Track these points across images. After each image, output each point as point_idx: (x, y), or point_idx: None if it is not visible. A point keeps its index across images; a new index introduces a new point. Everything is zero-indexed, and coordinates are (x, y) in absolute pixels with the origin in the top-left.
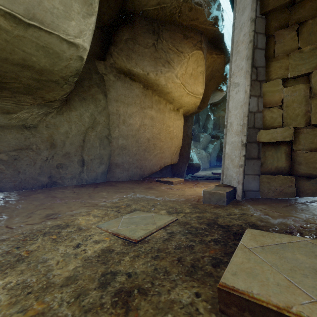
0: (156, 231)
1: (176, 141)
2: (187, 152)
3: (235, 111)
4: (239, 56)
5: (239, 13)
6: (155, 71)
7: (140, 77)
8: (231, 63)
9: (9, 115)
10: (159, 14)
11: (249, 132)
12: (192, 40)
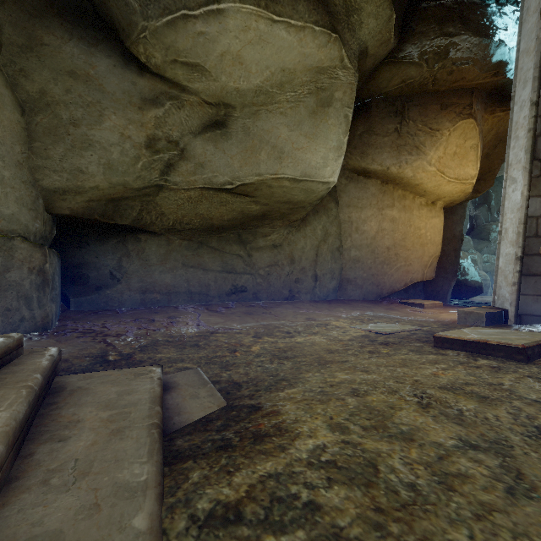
0: (401, 332)
1: (431, 249)
2: (453, 262)
3: (511, 215)
4: (518, 143)
5: (520, 85)
6: (398, 163)
7: (378, 173)
8: (508, 150)
9: (265, 238)
10: (403, 90)
11: (528, 242)
12: (456, 108)
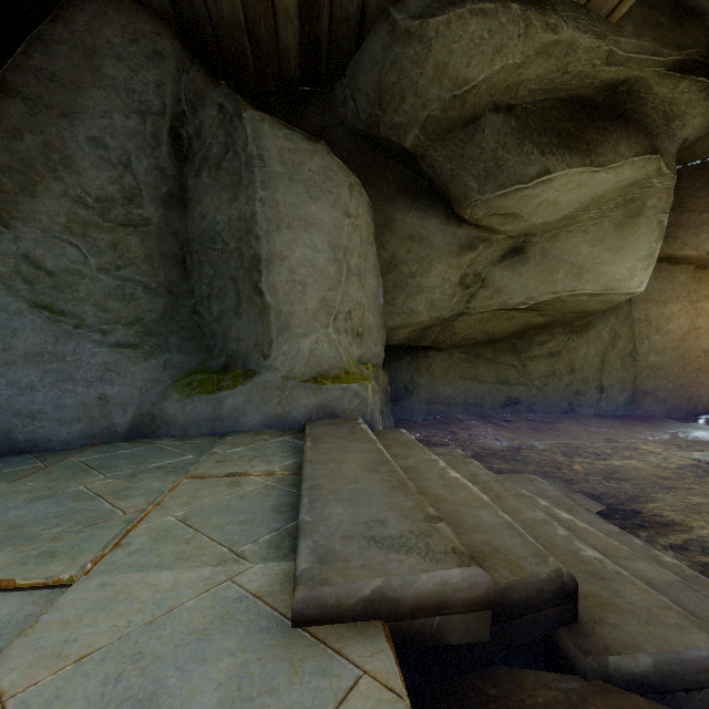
0: None
1: None
2: None
3: None
4: None
5: None
6: None
7: (691, 259)
8: None
9: (542, 346)
10: None
11: None
12: None
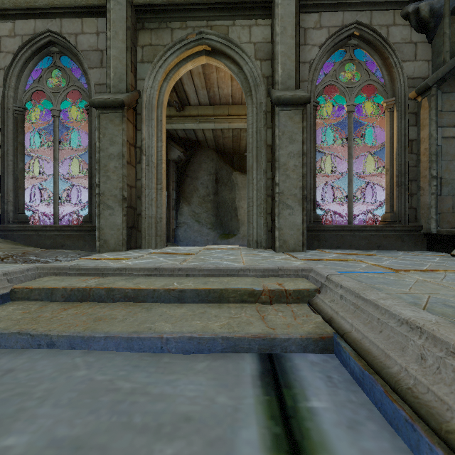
0: None
1: None
2: None
3: None
4: None
5: None
6: None
7: None
8: None
9: None
10: None
11: None
12: None
